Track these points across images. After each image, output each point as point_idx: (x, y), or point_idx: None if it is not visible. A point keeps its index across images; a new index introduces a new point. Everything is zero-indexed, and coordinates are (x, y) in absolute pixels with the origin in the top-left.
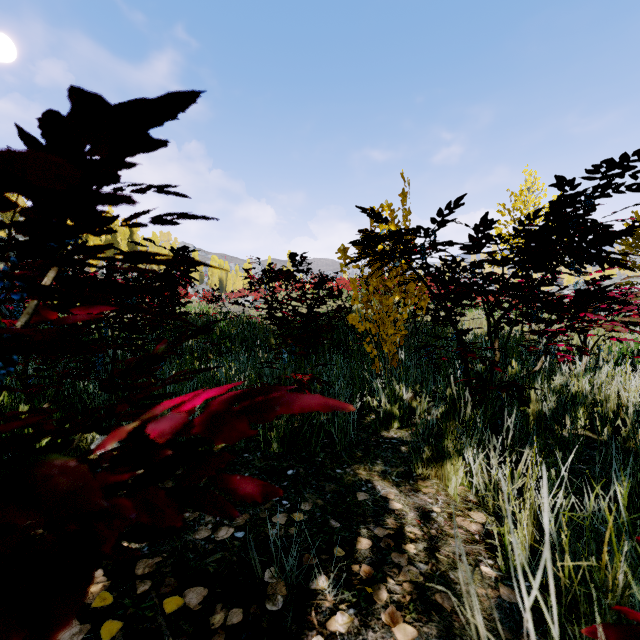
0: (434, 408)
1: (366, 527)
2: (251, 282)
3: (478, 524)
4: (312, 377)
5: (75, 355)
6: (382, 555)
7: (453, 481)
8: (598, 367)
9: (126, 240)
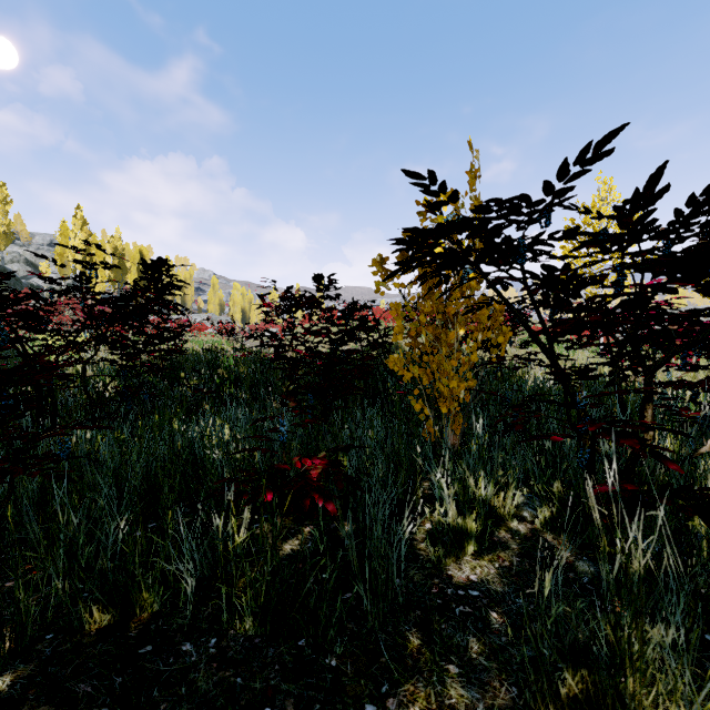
0: (527, 509)
1: None
2: (266, 311)
3: None
4: (327, 469)
5: None
6: None
7: None
8: None
9: (136, 265)
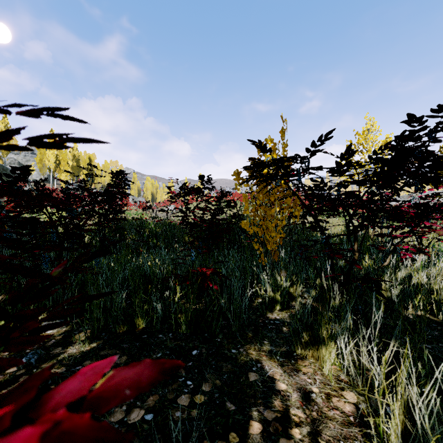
0: (306, 293)
1: (257, 409)
2: (172, 196)
3: (351, 404)
4: (213, 271)
5: (26, 256)
6: (271, 441)
7: (328, 363)
8: (433, 263)
9: (86, 166)
